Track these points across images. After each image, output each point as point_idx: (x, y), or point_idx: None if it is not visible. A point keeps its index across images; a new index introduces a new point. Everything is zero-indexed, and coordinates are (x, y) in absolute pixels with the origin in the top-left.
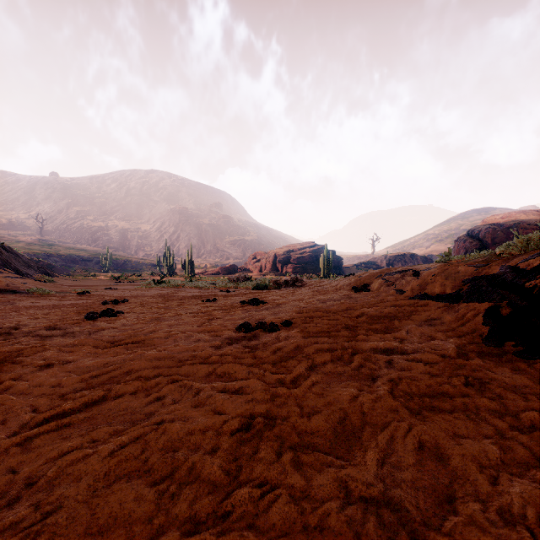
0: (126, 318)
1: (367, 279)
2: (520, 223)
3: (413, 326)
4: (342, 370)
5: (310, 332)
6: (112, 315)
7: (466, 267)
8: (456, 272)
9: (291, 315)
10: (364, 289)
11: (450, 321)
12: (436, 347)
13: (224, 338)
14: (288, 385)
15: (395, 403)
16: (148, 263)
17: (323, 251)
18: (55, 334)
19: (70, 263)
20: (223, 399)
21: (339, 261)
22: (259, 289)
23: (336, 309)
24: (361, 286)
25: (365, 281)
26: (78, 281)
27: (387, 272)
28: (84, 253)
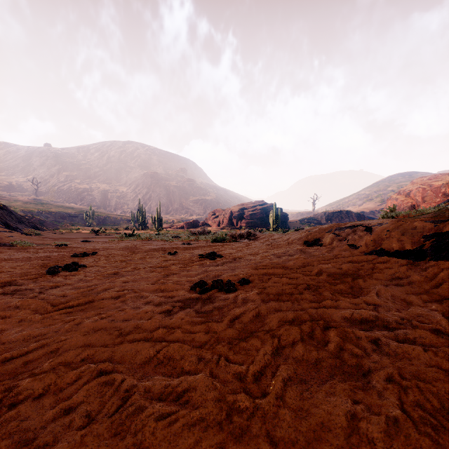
0: (86, 273)
1: (317, 234)
2: (447, 183)
3: (381, 288)
4: (318, 357)
5: (269, 293)
6: (73, 270)
7: (423, 223)
8: (413, 227)
9: (248, 272)
10: (317, 244)
11: (419, 281)
12: (421, 317)
13: (176, 301)
14: (251, 385)
15: (425, 443)
16: (124, 219)
17: (272, 208)
18: (5, 292)
19: (59, 219)
20: (156, 421)
21: (285, 217)
22: (217, 242)
23: (292, 264)
24: (313, 240)
25: (316, 235)
26: (63, 234)
27: (337, 228)
28: (71, 210)
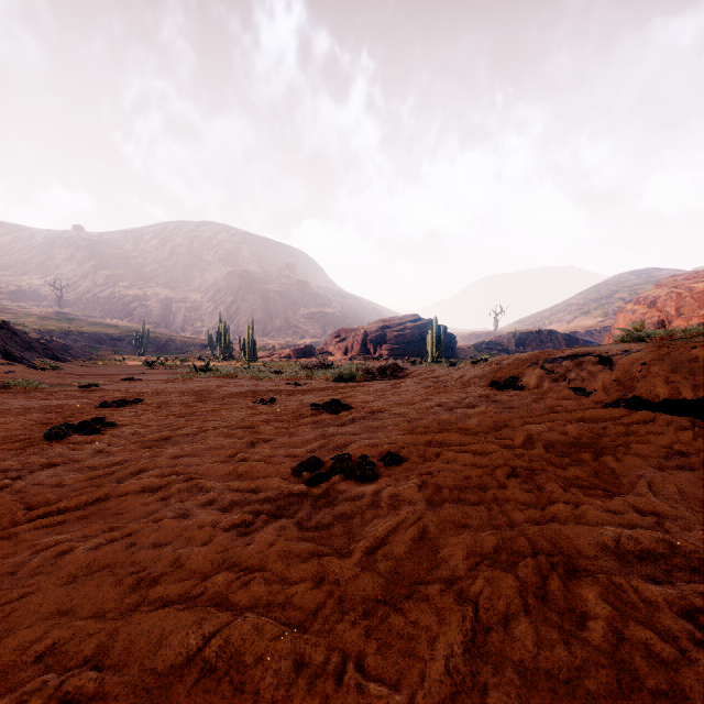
0: (112, 438)
1: (513, 369)
2: None
3: (655, 475)
4: (574, 664)
5: (441, 485)
6: (92, 432)
7: None
8: (691, 358)
9: (397, 439)
10: (514, 386)
11: None
12: None
13: (262, 500)
14: None
15: None
16: (197, 343)
17: (430, 326)
18: None
19: (95, 343)
20: None
21: (452, 340)
22: (343, 381)
23: (476, 425)
24: (507, 380)
25: (511, 372)
26: (97, 368)
27: (547, 358)
28: (114, 330)
